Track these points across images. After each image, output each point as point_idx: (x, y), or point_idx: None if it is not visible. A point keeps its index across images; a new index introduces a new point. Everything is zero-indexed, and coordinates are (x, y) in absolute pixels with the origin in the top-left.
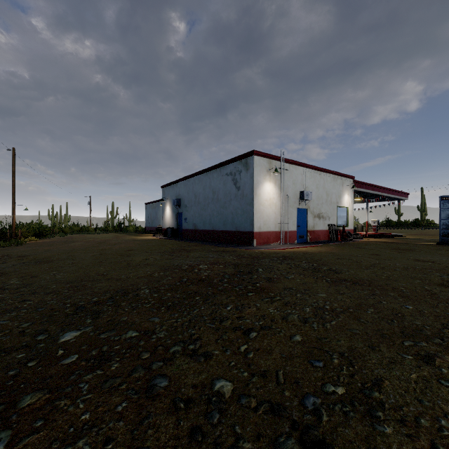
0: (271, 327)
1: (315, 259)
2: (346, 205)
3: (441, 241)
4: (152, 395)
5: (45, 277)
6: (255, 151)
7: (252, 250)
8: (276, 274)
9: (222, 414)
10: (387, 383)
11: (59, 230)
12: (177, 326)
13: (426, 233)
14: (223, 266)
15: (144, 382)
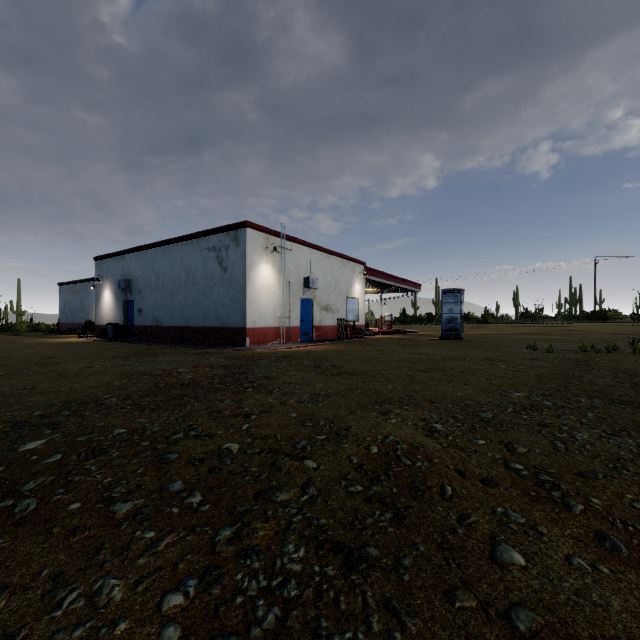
0: (270, 411)
1: (319, 357)
2: (358, 296)
3: (443, 336)
4: (167, 462)
5: None
6: (248, 222)
7: (245, 351)
8: (275, 372)
9: (233, 460)
10: (354, 427)
11: None
12: (170, 422)
13: (437, 328)
14: (210, 368)
15: (154, 457)
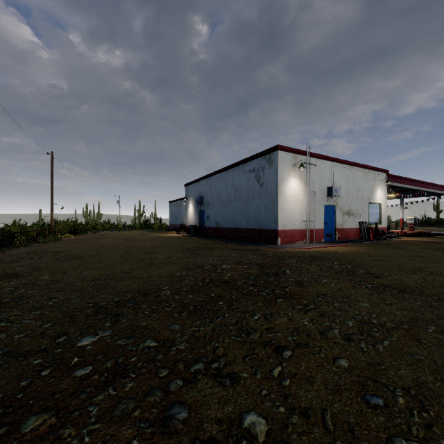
0: (307, 344)
1: (348, 261)
2: (379, 201)
3: None
4: (169, 430)
5: (73, 274)
6: (279, 145)
7: (277, 249)
8: (305, 277)
9: None
10: None
11: (92, 227)
12: (198, 336)
13: None
14: (247, 266)
15: (160, 409)
